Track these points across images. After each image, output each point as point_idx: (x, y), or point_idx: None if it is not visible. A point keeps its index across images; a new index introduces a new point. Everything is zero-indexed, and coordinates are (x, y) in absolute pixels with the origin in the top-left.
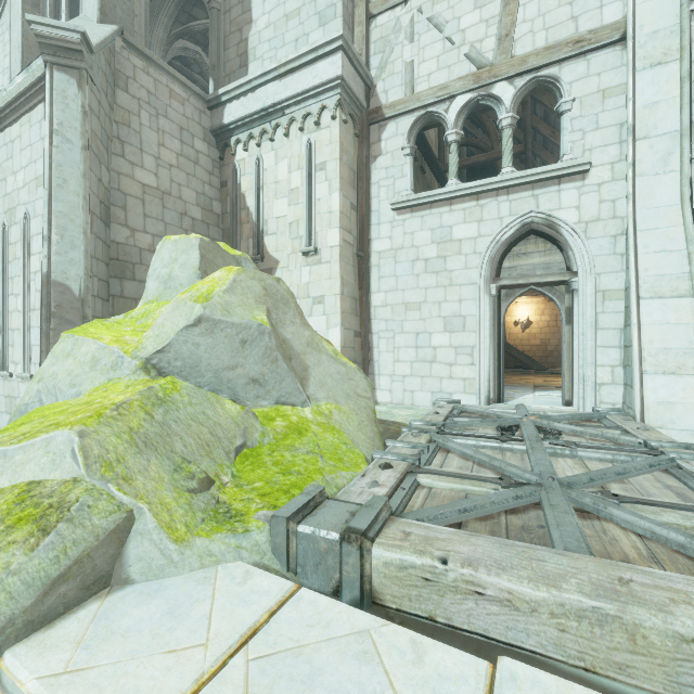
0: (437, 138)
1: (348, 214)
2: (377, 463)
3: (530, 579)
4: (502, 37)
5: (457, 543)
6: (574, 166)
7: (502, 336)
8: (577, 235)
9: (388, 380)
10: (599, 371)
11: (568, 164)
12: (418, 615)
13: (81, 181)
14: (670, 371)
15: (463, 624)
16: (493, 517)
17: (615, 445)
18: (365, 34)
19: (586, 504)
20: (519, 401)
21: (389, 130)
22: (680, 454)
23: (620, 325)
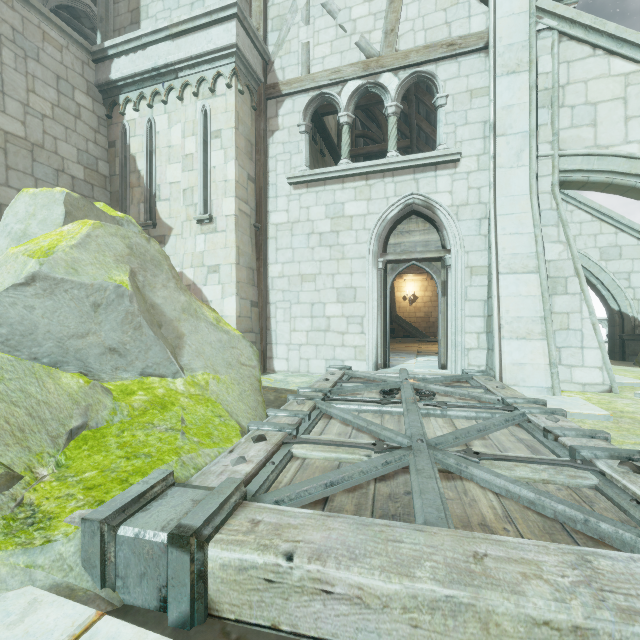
0: (336, 126)
1: (245, 184)
2: (252, 435)
3: (383, 569)
4: (388, 31)
5: (310, 530)
6: (447, 155)
7: (388, 307)
8: (450, 217)
9: (285, 348)
10: (467, 337)
11: (443, 152)
12: (259, 625)
13: None
14: (522, 336)
15: (310, 630)
16: (362, 487)
17: (479, 403)
18: (263, 9)
19: (450, 465)
20: (403, 366)
21: (286, 107)
22: (530, 409)
23: (484, 297)
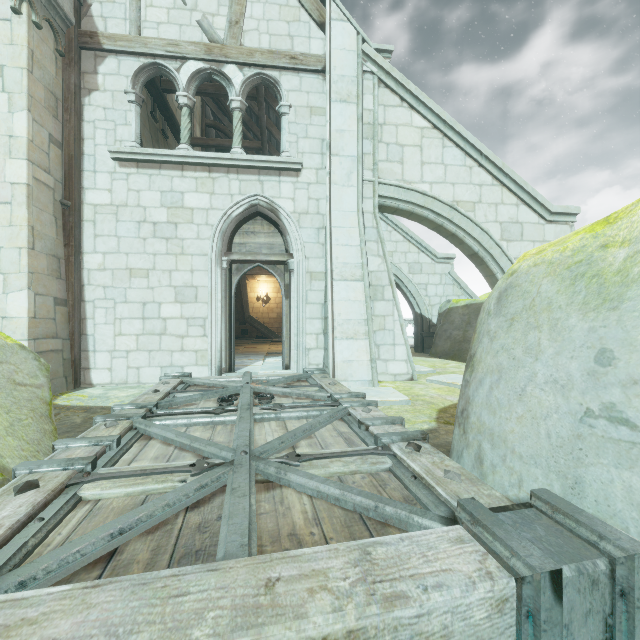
0: None
1: (45, 147)
2: (16, 484)
3: None
4: (233, 22)
5: (57, 618)
6: (290, 163)
7: (233, 308)
8: (293, 223)
9: (108, 356)
10: (308, 338)
11: (286, 159)
12: None
13: None
14: (351, 336)
15: None
16: (168, 523)
17: (311, 401)
18: None
19: (270, 474)
20: (250, 369)
21: (109, 65)
22: (351, 403)
23: (322, 301)
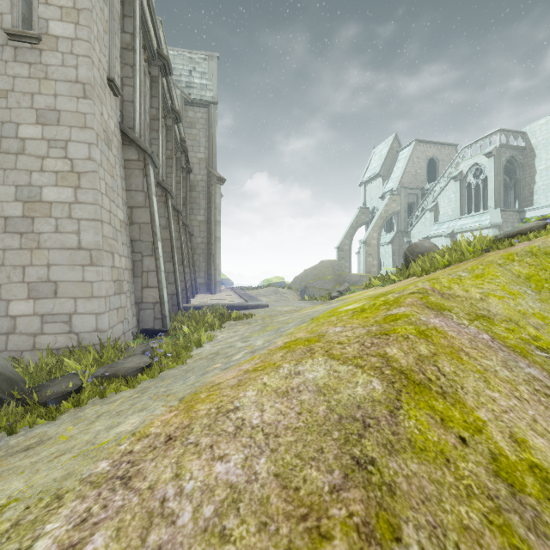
0: None
1: None
2: None
3: None
4: None
5: None
6: None
7: None
8: None
9: None
10: None
11: None
12: None
13: None
14: None
15: None
16: None
17: None
18: None
19: None
20: None
21: None
22: None
23: None
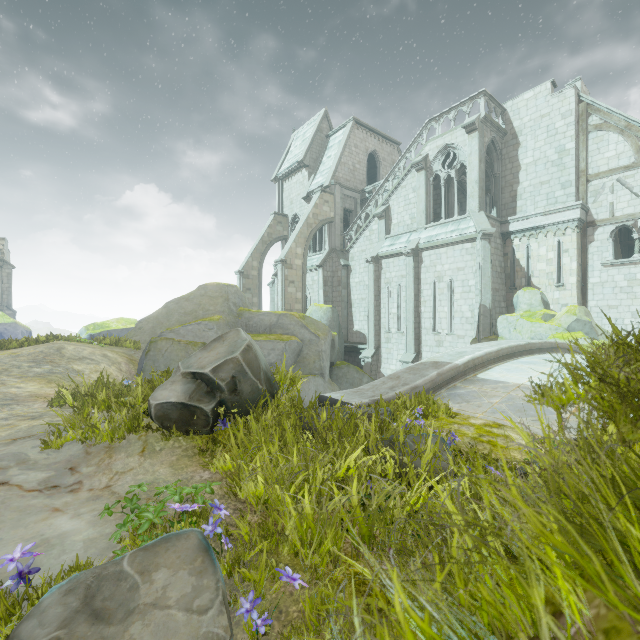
0: None
1: (578, 269)
2: None
3: None
4: None
5: None
6: None
7: None
8: None
9: None
10: None
11: None
12: None
13: (490, 273)
14: None
15: None
16: None
17: None
18: (585, 190)
19: None
20: None
21: (599, 231)
22: None
23: None
